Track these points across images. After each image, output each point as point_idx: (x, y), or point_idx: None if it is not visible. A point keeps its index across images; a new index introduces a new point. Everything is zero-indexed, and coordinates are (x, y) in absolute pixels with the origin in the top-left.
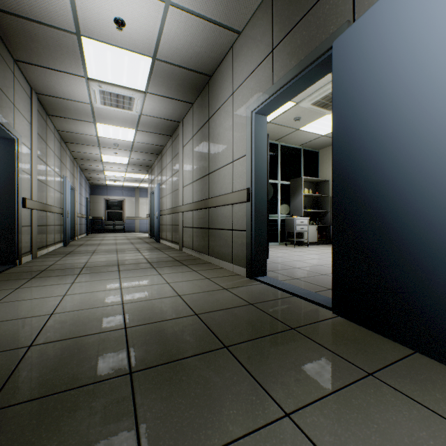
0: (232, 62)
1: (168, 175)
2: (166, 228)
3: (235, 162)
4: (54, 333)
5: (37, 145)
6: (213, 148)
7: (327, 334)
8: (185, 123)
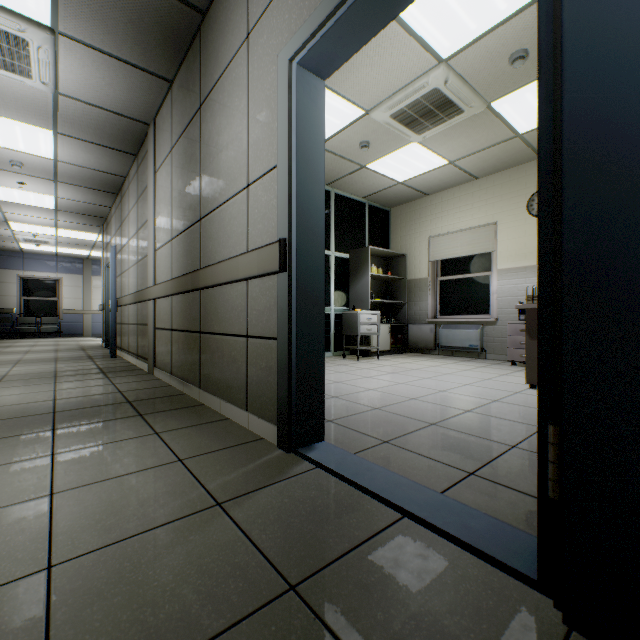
0: None
1: (132, 231)
2: (128, 329)
3: (254, 185)
4: None
5: None
6: (209, 163)
7: None
8: (158, 126)
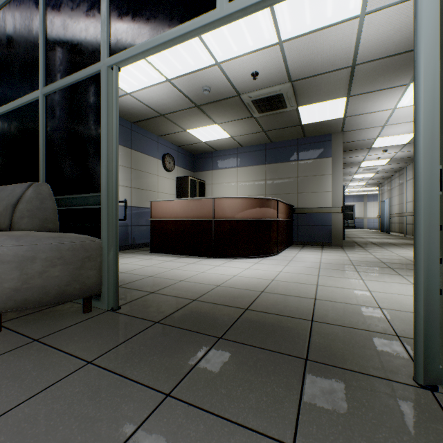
0: None
1: (396, 194)
2: (394, 225)
3: None
4: (372, 242)
5: None
6: None
7: None
8: (407, 169)
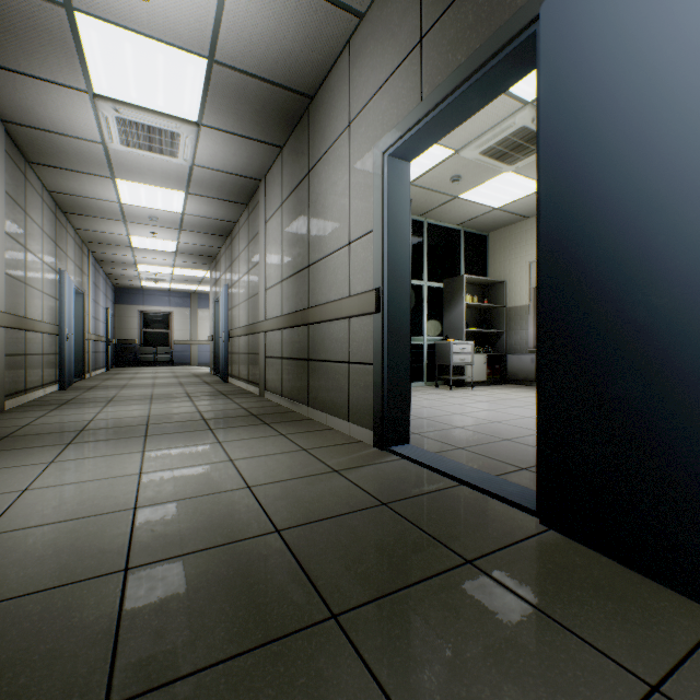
0: (348, 69)
1: (243, 271)
2: (238, 358)
3: (354, 243)
4: None
5: (6, 213)
6: (316, 221)
7: (540, 575)
8: (269, 182)
